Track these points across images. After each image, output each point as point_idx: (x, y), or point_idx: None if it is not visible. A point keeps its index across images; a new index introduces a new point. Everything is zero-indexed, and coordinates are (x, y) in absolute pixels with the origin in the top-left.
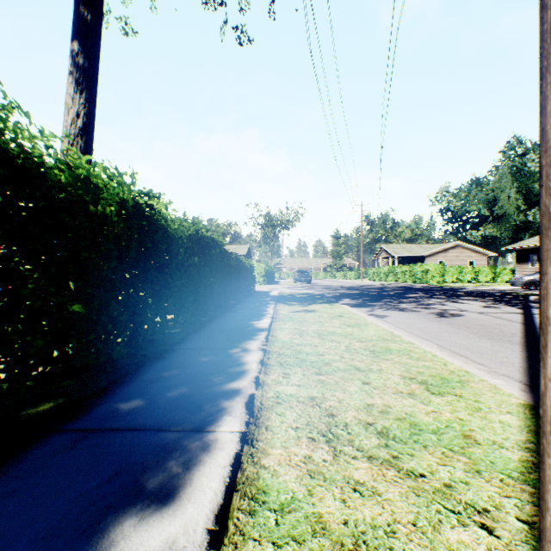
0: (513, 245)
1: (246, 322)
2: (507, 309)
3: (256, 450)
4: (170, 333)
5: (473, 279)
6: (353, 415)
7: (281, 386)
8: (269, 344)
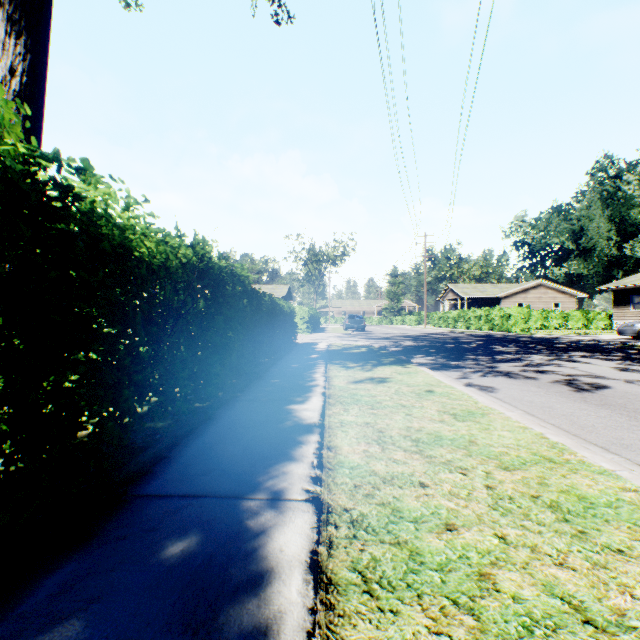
0: (610, 284)
1: (282, 406)
2: None
3: None
4: (152, 431)
5: (561, 325)
6: None
7: None
8: (327, 479)
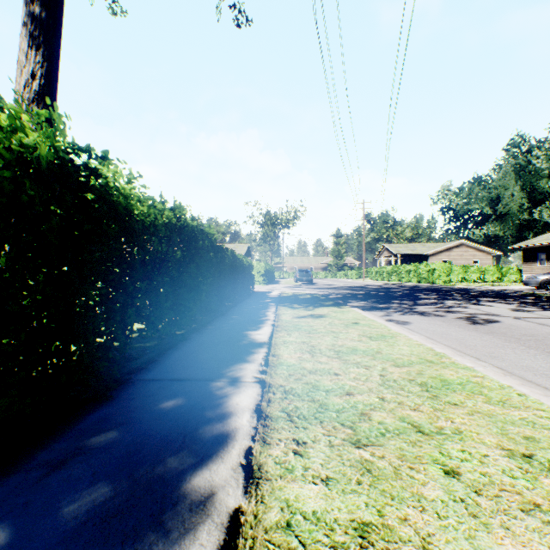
0: (521, 244)
1: (241, 332)
2: (543, 313)
3: None
4: (142, 348)
5: (479, 278)
6: None
7: (294, 485)
8: (270, 371)
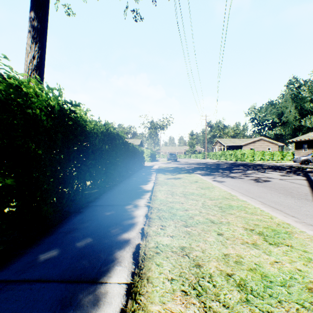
0: (293, 139)
1: (138, 186)
2: (296, 177)
3: (138, 307)
4: (90, 193)
5: (270, 158)
6: (215, 265)
7: (160, 237)
8: (152, 202)
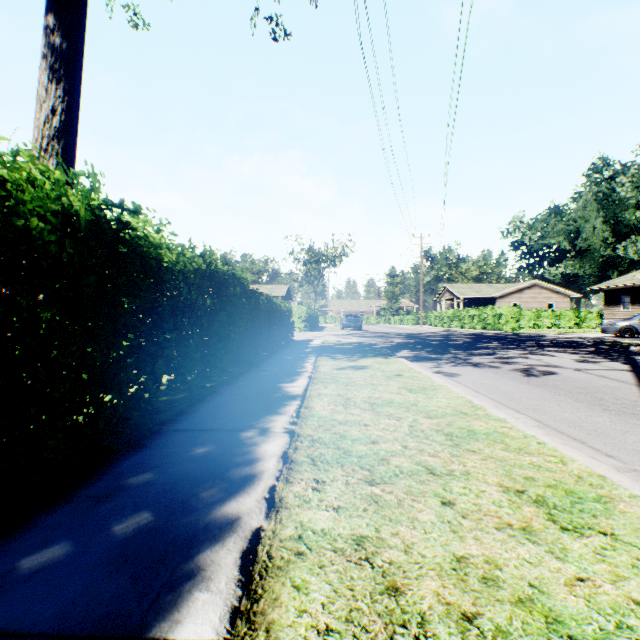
0: (601, 285)
1: (274, 384)
2: (609, 364)
3: None
4: (171, 401)
5: (554, 324)
6: (434, 590)
7: (309, 512)
8: (300, 422)
